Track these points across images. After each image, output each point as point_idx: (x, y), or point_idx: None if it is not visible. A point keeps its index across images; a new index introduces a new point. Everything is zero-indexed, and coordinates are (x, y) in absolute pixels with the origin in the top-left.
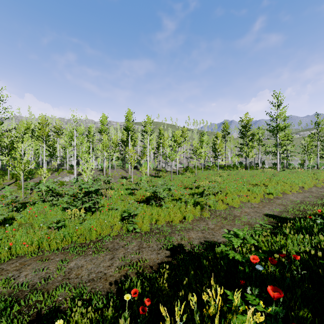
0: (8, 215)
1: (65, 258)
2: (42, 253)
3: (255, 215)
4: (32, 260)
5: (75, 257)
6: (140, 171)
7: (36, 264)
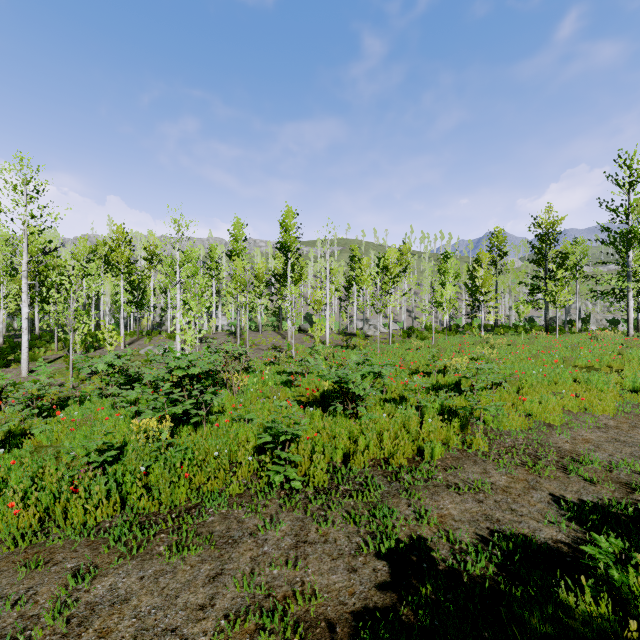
0: (18, 426)
1: (81, 571)
2: (46, 536)
3: (620, 452)
4: (9, 560)
5: (117, 562)
6: (312, 337)
7: (11, 577)
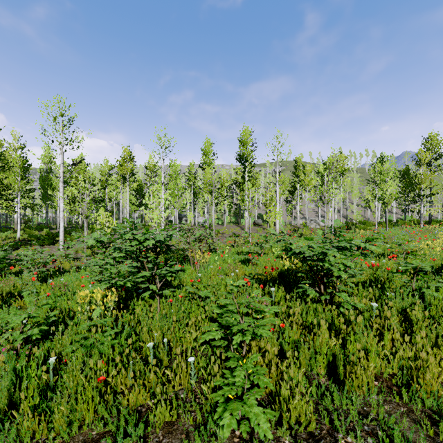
0: (16, 288)
1: None
2: None
3: None
4: None
5: None
6: (264, 228)
7: None
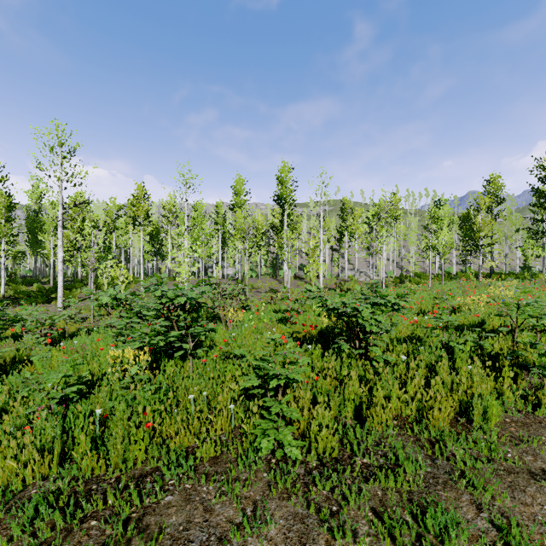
0: (22, 353)
1: None
2: None
3: None
4: None
5: None
6: (306, 282)
7: None
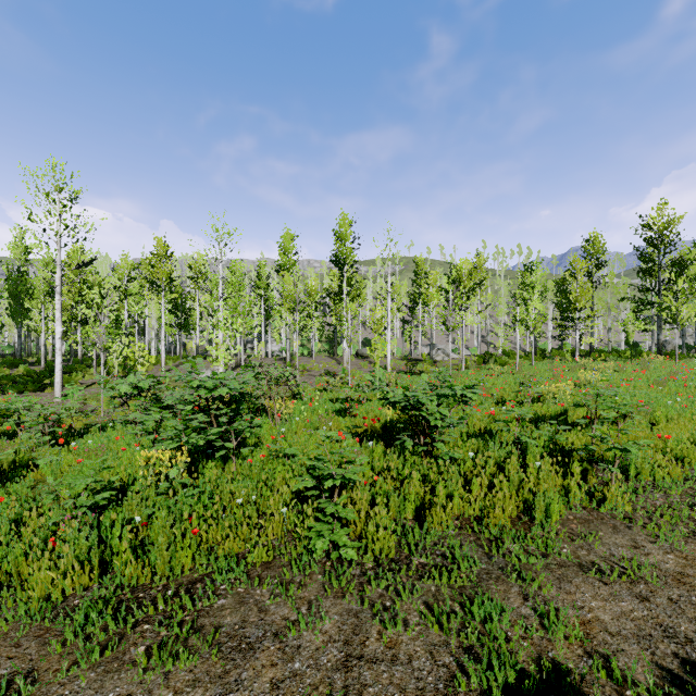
0: (24, 455)
1: None
2: None
3: None
4: None
5: (67, 672)
6: (371, 362)
7: None
